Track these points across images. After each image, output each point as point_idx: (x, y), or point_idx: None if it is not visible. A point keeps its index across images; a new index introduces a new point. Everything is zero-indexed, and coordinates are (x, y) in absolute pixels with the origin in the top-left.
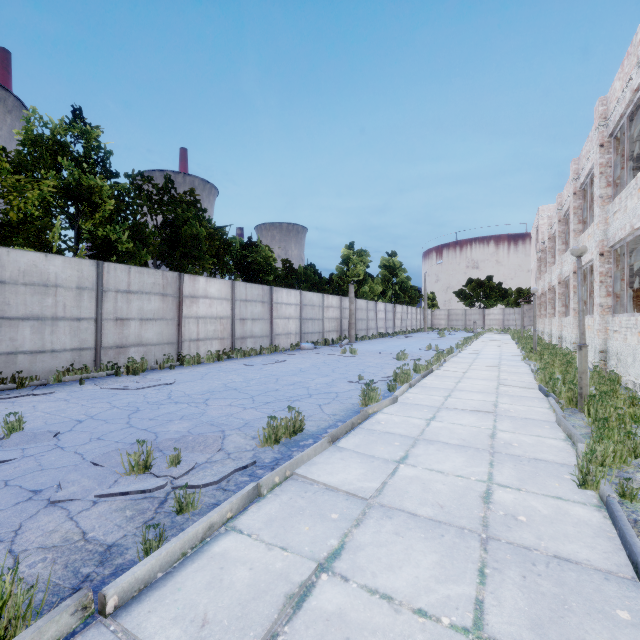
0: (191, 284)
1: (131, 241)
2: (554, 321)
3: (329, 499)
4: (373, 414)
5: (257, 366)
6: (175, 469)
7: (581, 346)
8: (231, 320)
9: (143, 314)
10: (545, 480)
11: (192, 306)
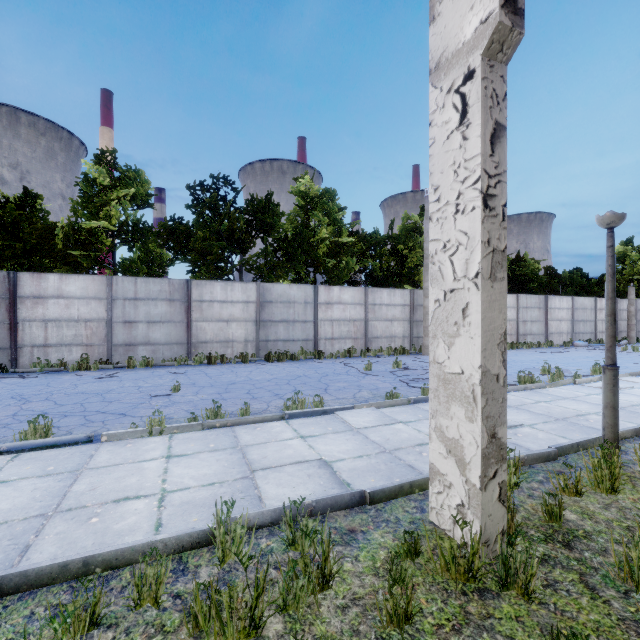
0: None
1: None
2: None
3: (633, 383)
4: None
5: (547, 353)
6: None
7: None
8: (516, 322)
9: None
10: None
11: None
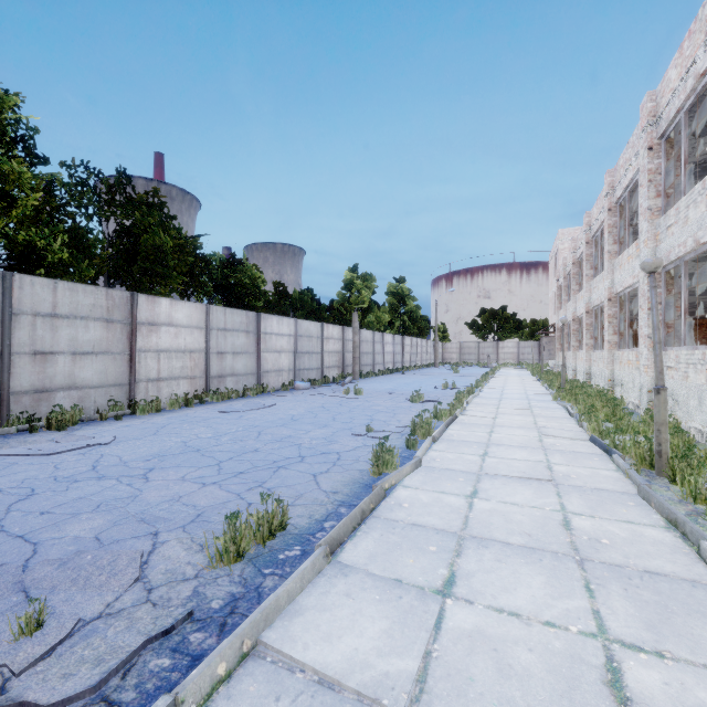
0: (149, 307)
1: (66, 249)
2: (580, 355)
3: None
4: (390, 489)
5: (236, 413)
6: (26, 644)
7: (659, 389)
8: (205, 354)
9: (77, 346)
10: (688, 625)
11: (150, 336)
